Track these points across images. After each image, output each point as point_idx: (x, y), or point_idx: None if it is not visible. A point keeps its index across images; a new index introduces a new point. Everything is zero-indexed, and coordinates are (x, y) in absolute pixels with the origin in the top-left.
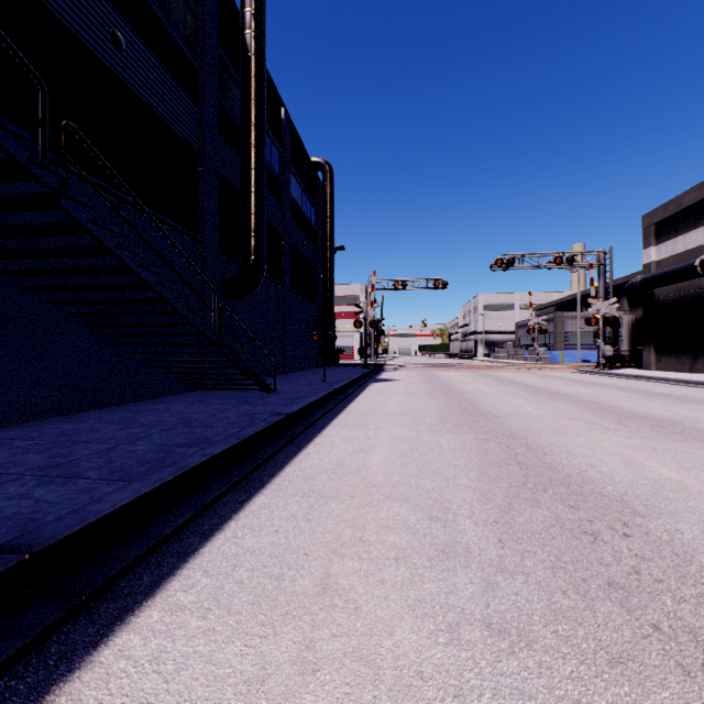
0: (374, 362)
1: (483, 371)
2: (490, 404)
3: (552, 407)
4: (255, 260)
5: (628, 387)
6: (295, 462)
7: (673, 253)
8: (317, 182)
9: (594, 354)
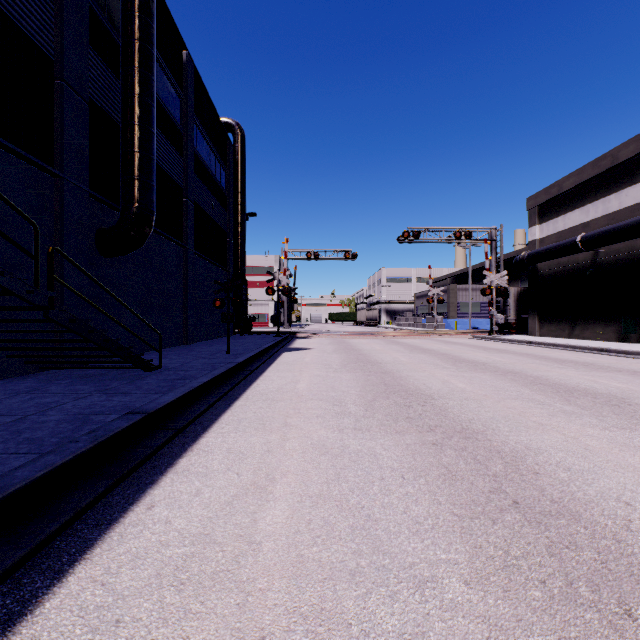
0: (287, 330)
1: (391, 338)
2: (414, 378)
3: (482, 380)
4: (139, 207)
5: (530, 354)
6: (107, 543)
7: (554, 231)
8: (227, 143)
9: (481, 322)
